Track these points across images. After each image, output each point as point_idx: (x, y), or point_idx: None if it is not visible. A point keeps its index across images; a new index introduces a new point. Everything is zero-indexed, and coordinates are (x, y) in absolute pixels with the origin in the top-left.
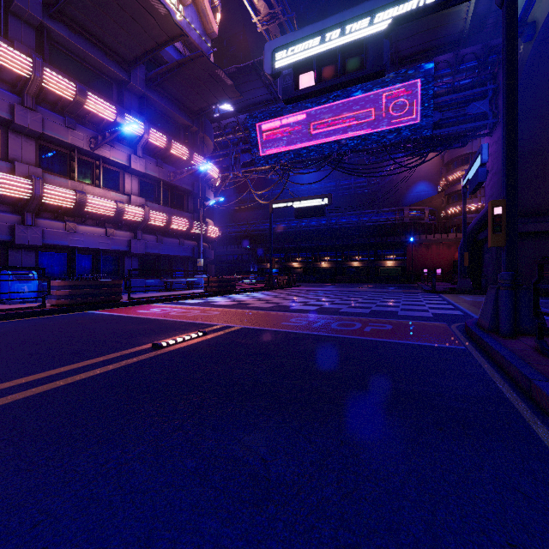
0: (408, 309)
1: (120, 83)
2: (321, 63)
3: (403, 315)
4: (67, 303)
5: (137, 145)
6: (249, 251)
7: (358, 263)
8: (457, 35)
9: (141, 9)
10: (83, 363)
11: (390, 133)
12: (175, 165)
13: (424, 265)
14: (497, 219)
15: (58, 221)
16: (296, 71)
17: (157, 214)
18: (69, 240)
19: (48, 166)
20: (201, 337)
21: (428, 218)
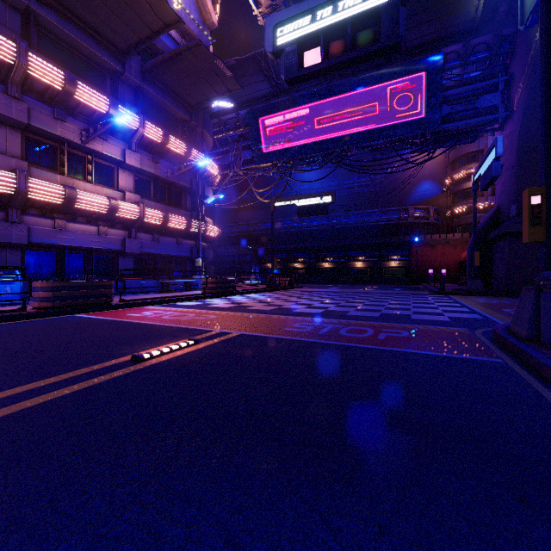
0: (421, 312)
1: (114, 74)
2: (328, 37)
3: (417, 319)
4: (50, 305)
5: (132, 139)
6: (250, 252)
7: (361, 264)
8: (468, 24)
9: None
10: (42, 382)
11: (397, 128)
12: (172, 161)
13: (429, 266)
14: (535, 209)
15: (46, 218)
16: (300, 48)
17: (153, 211)
18: (59, 238)
19: (36, 160)
20: (191, 346)
21: (433, 217)
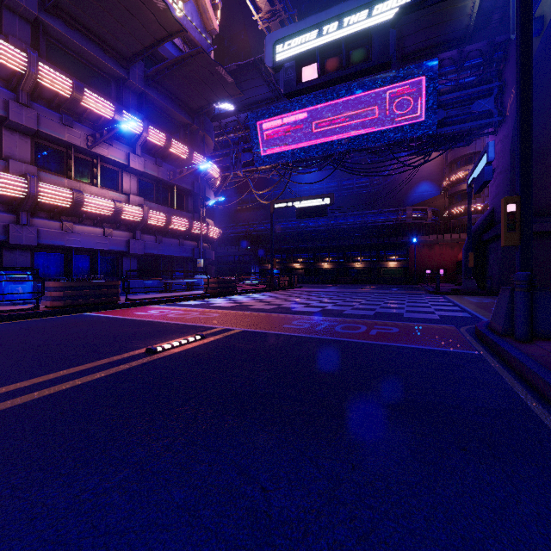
0: (414, 311)
1: (118, 80)
2: (324, 54)
3: (409, 317)
4: (62, 304)
5: (136, 143)
6: (250, 252)
7: (360, 264)
8: (462, 31)
9: (139, 4)
10: (71, 370)
11: (393, 131)
12: (175, 164)
13: (427, 266)
14: (510, 216)
15: (55, 221)
16: (298, 64)
17: (156, 213)
18: (66, 240)
19: (44, 165)
20: (198, 341)
21: (431, 218)
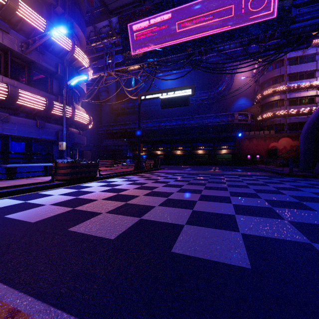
0: None
1: None
2: None
3: None
4: None
5: None
6: (126, 143)
7: (202, 151)
8: None
9: None
10: None
11: (249, 29)
12: (30, 37)
13: (247, 153)
14: None
15: None
16: None
17: None
18: None
19: None
20: None
21: (250, 120)
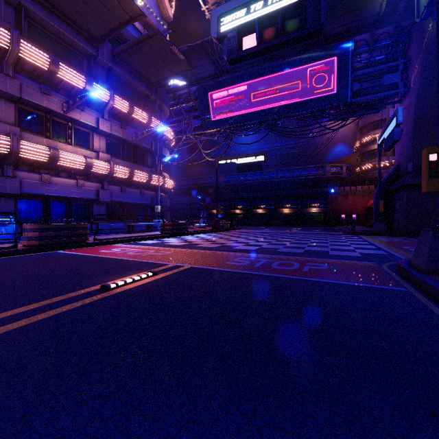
0: (337, 249)
1: (89, 57)
2: (262, 25)
3: (334, 254)
4: (37, 244)
5: (104, 110)
6: (199, 200)
7: (288, 210)
8: (374, 17)
9: None
10: (25, 308)
11: (317, 101)
12: (137, 127)
13: (342, 211)
14: (432, 165)
15: (35, 173)
16: (239, 34)
17: (121, 168)
18: (45, 190)
19: (26, 126)
20: (150, 277)
21: (345, 173)
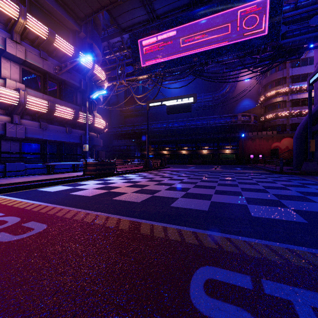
0: None
1: None
2: None
3: None
4: None
5: (13, 29)
6: (134, 143)
7: (206, 151)
8: None
9: None
10: None
11: (244, 44)
12: (62, 60)
13: (250, 152)
14: None
15: None
16: None
17: (36, 99)
18: None
19: None
20: None
21: (253, 121)
